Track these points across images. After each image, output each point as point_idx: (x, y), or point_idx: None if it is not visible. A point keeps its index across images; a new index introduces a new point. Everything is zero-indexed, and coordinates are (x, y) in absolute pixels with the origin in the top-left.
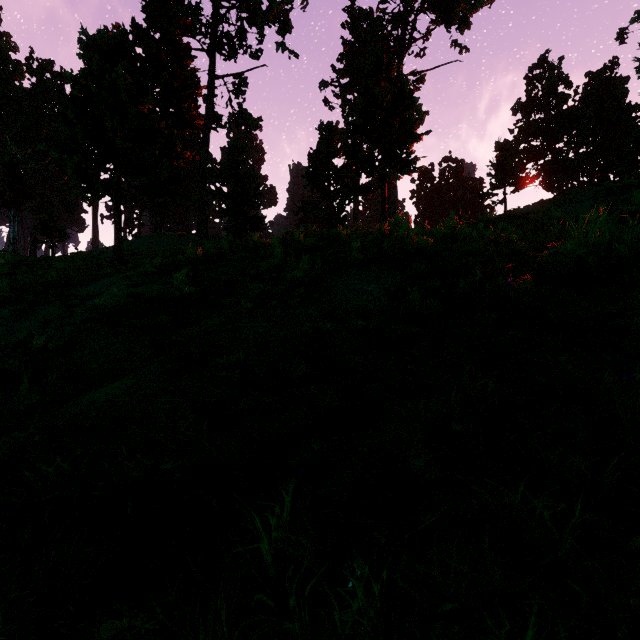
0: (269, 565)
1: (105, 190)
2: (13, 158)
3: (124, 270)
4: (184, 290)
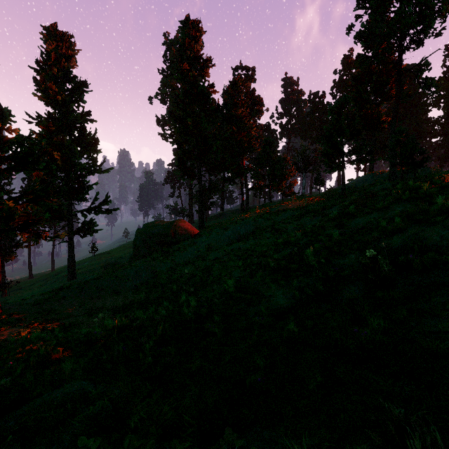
0: (335, 238)
1: (337, 168)
2: (304, 149)
3: (342, 202)
4: (352, 211)
